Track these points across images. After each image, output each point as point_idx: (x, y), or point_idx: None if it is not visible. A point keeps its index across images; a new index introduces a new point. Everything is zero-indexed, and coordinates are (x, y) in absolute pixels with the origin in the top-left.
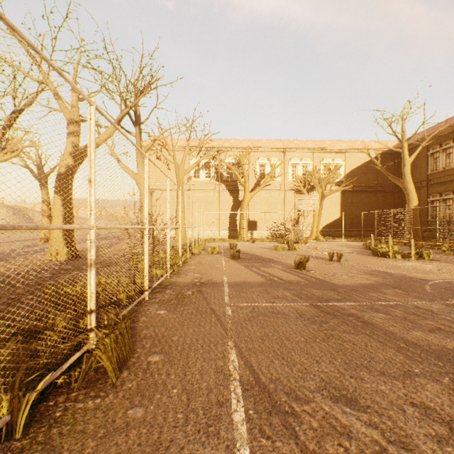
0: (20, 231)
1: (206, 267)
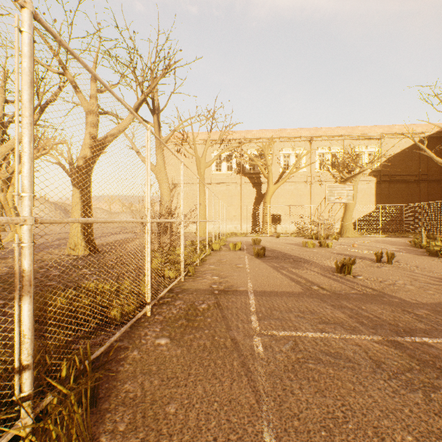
0: (60, 225)
1: (226, 268)
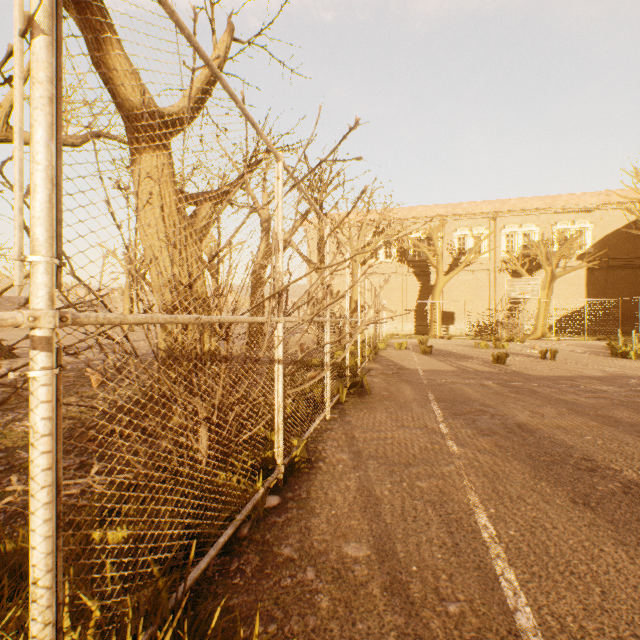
0: None
1: (397, 359)
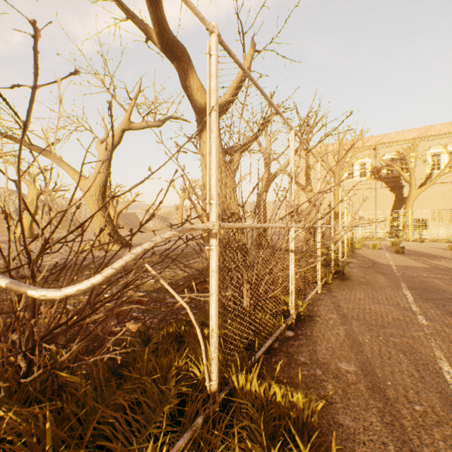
0: None
1: (371, 256)
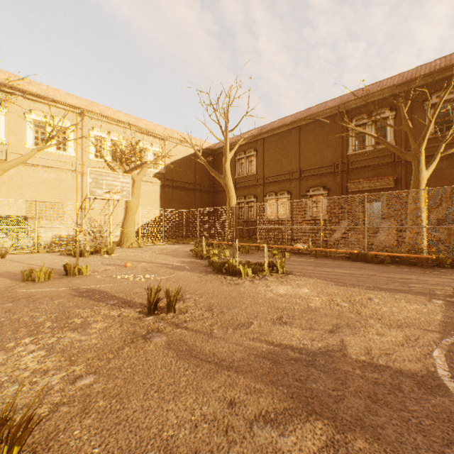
0: None
1: None
